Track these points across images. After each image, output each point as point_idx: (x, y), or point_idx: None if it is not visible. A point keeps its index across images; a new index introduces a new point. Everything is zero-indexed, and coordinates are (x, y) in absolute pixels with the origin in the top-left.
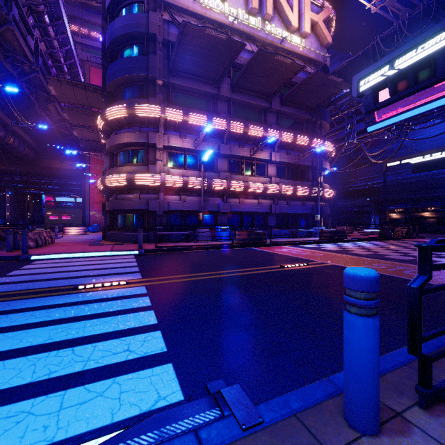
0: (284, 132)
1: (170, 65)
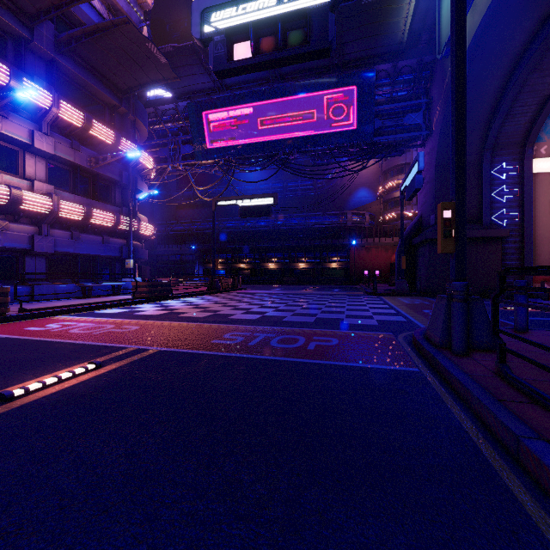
0: (65, 102)
1: None
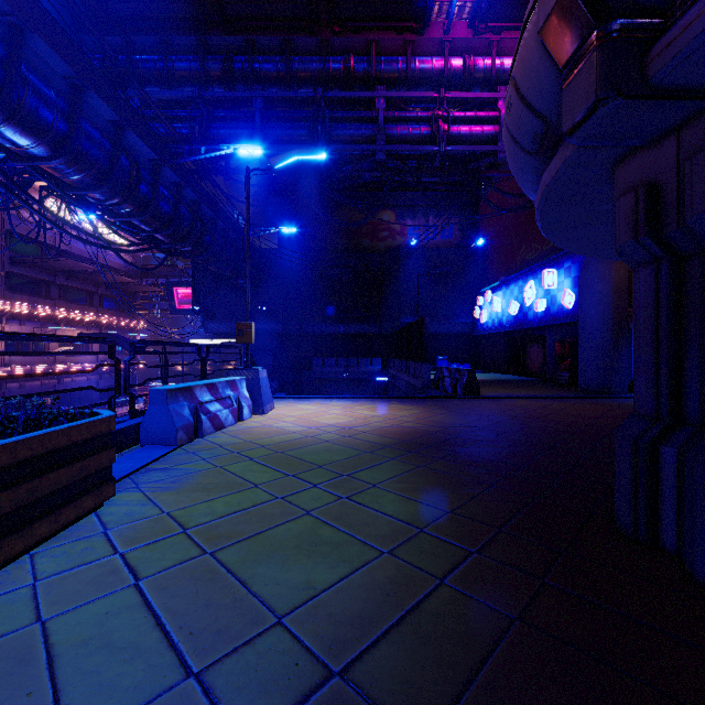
0: (112, 316)
1: (17, 259)
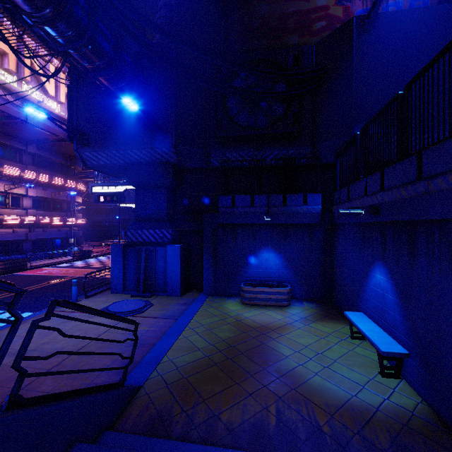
0: (41, 174)
1: None
